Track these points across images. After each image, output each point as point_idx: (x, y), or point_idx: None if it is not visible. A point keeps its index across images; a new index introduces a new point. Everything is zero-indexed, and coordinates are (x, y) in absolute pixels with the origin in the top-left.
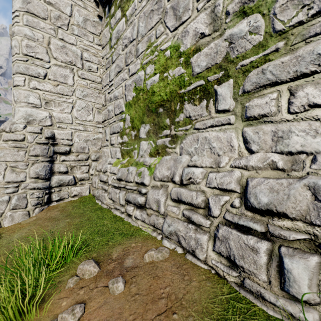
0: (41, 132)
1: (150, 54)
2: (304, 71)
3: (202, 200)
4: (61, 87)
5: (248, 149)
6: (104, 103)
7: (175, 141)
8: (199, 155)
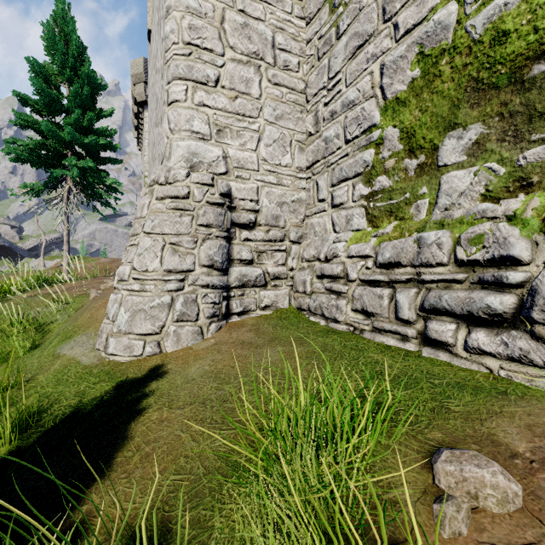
0: (213, 184)
1: None
2: None
3: None
4: (241, 102)
5: None
6: (312, 129)
7: None
8: None
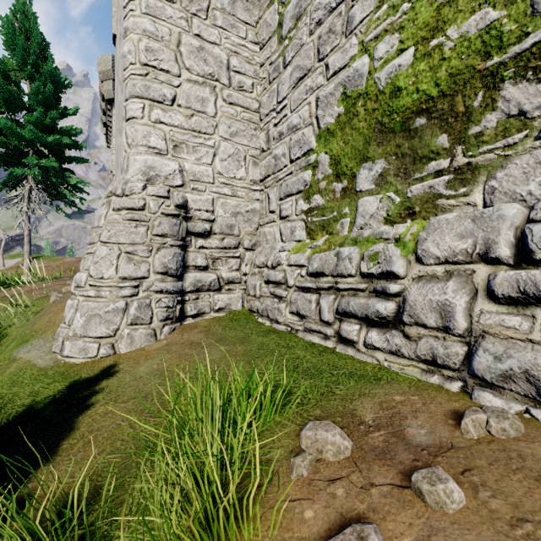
0: (169, 196)
1: (387, 16)
2: None
3: None
4: (197, 119)
5: None
6: (264, 145)
7: (467, 178)
8: None
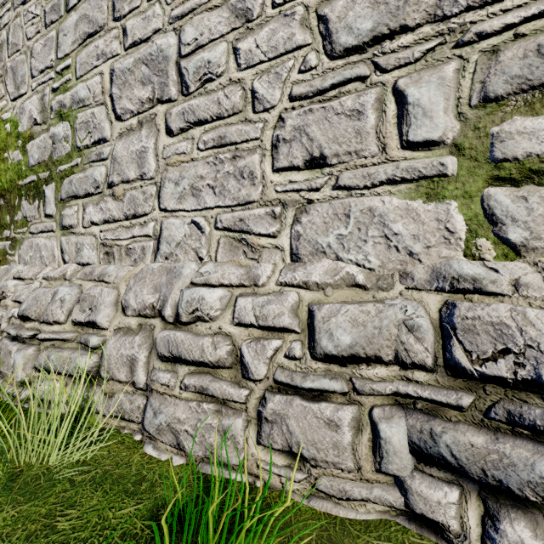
0: None
1: None
2: (89, 191)
3: (2, 315)
4: None
5: (64, 260)
6: None
7: (14, 246)
8: (33, 265)
